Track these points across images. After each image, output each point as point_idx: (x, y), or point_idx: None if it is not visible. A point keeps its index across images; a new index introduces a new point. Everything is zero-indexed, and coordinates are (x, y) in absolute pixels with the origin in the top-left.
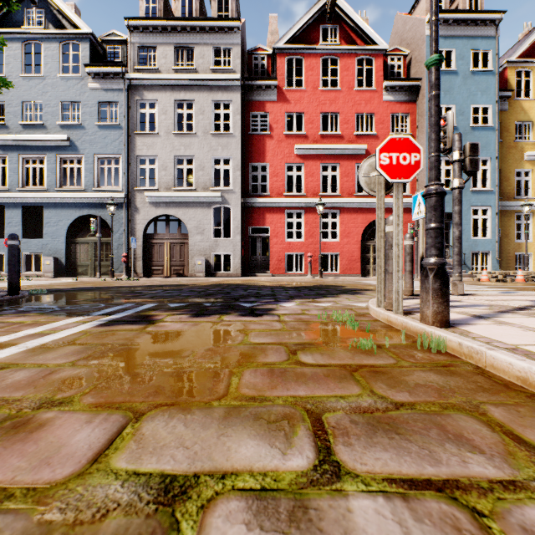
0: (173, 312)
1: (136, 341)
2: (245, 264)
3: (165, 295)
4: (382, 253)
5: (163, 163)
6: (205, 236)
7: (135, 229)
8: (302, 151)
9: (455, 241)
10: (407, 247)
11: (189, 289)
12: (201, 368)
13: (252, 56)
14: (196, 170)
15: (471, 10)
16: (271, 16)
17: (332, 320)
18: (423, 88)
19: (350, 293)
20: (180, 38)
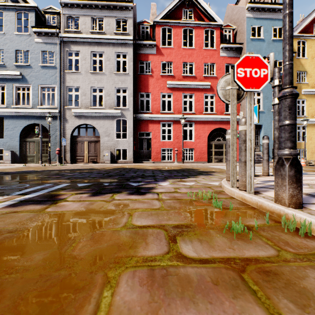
0: (78, 191)
1: (27, 225)
2: (136, 155)
3: (78, 176)
4: (235, 147)
5: (83, 91)
6: (110, 137)
7: (65, 133)
8: (171, 86)
9: (275, 139)
10: None
11: (97, 172)
12: (73, 270)
13: (140, 26)
14: (105, 96)
15: (273, 2)
16: (152, 4)
17: (198, 198)
18: (244, 49)
19: (204, 174)
20: (94, 12)
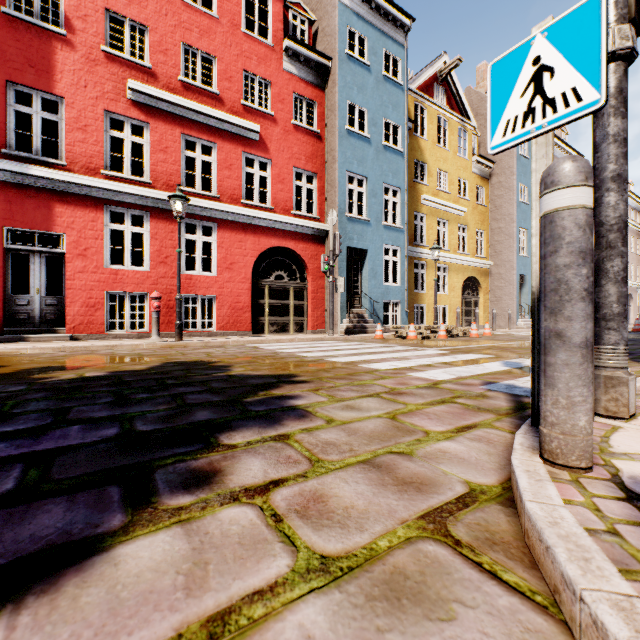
0: None
1: None
2: None
3: None
4: None
5: None
6: None
7: None
8: (144, 98)
9: (615, 234)
10: (578, 218)
11: None
12: None
13: None
14: None
15: None
16: None
17: None
18: (334, 71)
19: (259, 416)
20: None
